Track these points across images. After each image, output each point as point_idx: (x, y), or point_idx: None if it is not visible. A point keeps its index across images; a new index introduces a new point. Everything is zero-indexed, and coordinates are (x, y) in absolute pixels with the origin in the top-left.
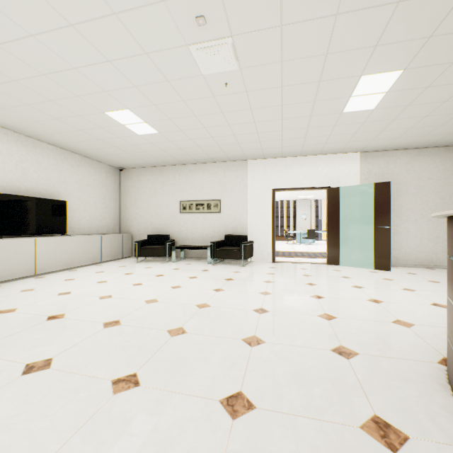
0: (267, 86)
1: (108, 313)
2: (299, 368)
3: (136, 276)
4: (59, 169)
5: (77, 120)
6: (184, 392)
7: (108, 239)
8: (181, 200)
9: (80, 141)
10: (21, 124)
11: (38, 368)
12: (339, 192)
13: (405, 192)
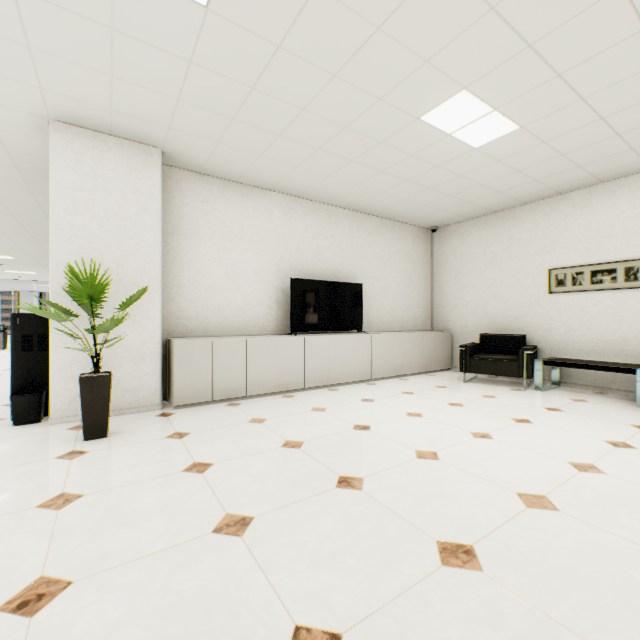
0: None
1: (441, 510)
2: None
3: (470, 413)
4: (354, 241)
5: (377, 153)
6: None
7: (416, 340)
8: (551, 268)
9: (379, 193)
10: (314, 187)
11: None
12: None
13: None
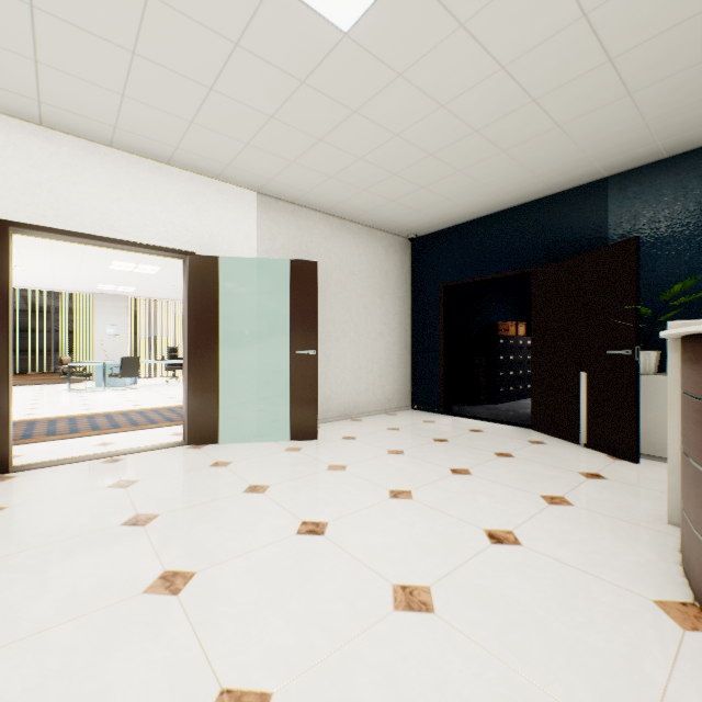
0: None
1: None
2: None
3: None
4: None
5: None
6: None
7: None
8: None
9: None
10: None
11: None
12: (218, 268)
13: (326, 290)
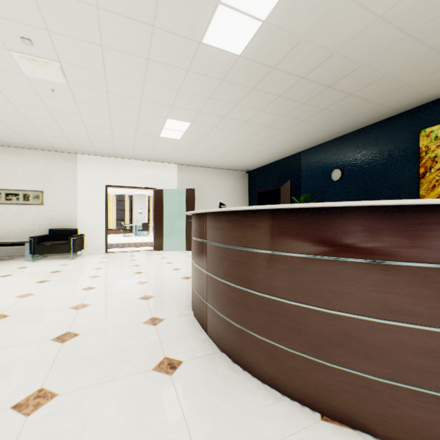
0: (96, 103)
1: None
2: (115, 311)
3: None
4: None
5: None
6: (17, 345)
7: None
8: None
9: None
10: None
11: None
12: (163, 193)
13: (206, 197)
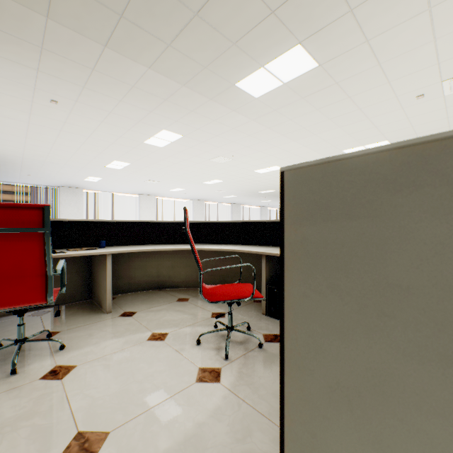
0: None
1: None
2: None
3: None
4: None
5: None
6: None
7: None
8: None
9: None
10: None
11: None
12: None
13: None
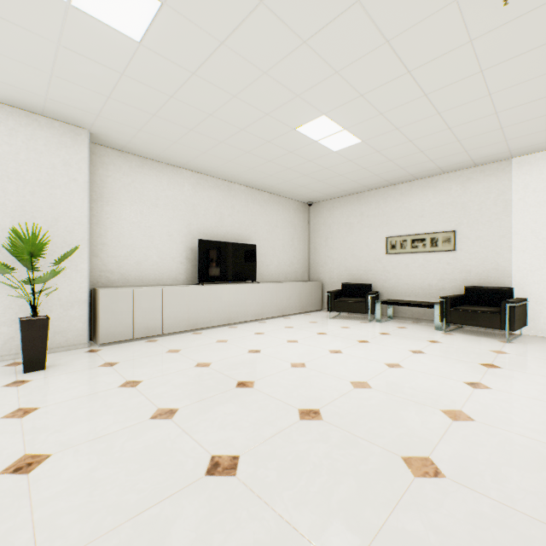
0: None
1: (303, 394)
2: None
3: (331, 338)
4: (249, 211)
5: (266, 149)
6: None
7: (296, 288)
8: (388, 236)
9: (268, 176)
10: (218, 168)
11: (222, 469)
12: None
13: None
